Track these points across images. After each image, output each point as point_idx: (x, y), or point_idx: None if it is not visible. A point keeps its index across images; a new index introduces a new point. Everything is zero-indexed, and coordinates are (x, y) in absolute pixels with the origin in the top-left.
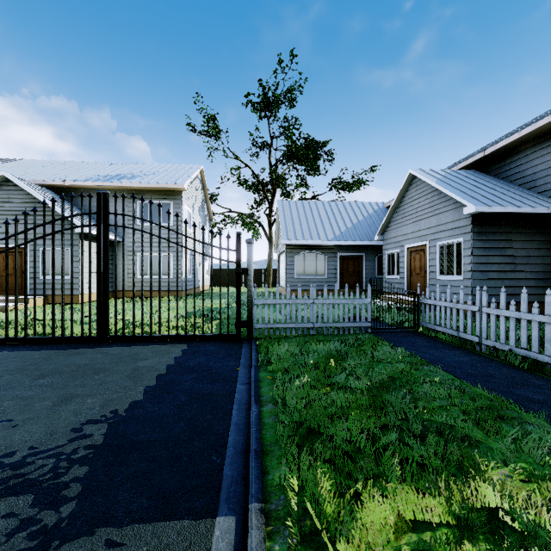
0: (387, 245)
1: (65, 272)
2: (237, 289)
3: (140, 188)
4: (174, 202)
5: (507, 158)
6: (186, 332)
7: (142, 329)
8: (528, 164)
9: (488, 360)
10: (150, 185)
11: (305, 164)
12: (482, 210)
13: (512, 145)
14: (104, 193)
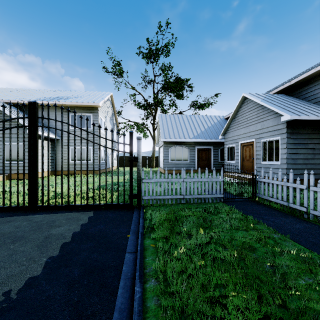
0: (227, 142)
1: (20, 159)
2: (130, 172)
3: (71, 105)
4: (93, 114)
5: (305, 86)
6: (93, 202)
7: (62, 200)
8: (319, 89)
9: (319, 227)
10: (77, 103)
11: (175, 92)
12: (294, 118)
13: (309, 77)
14: (34, 103)
